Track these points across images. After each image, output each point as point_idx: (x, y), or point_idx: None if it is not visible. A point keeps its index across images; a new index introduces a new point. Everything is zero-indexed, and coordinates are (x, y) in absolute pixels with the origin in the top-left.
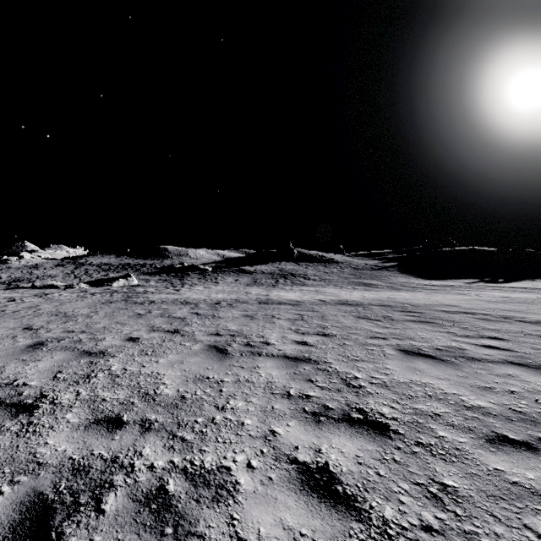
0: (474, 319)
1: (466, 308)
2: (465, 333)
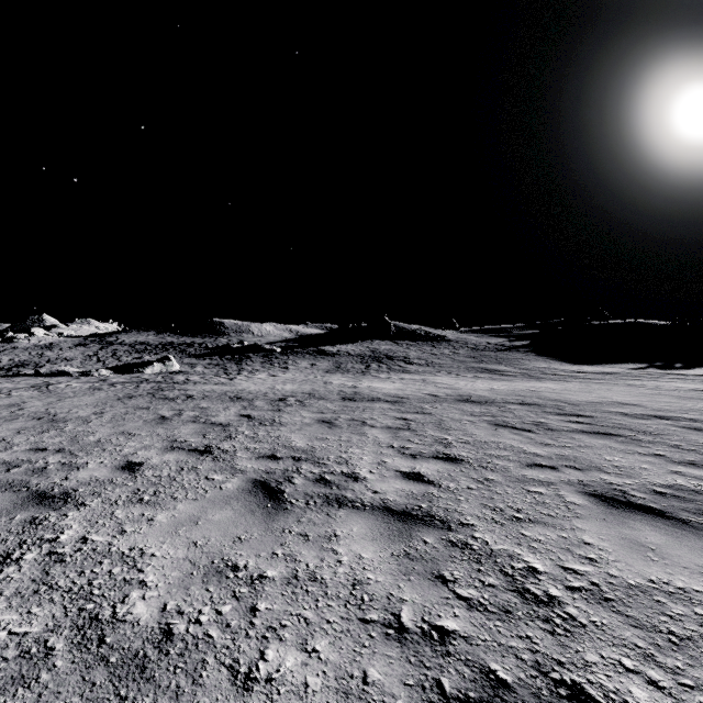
0: (682, 430)
1: (654, 408)
2: (684, 457)
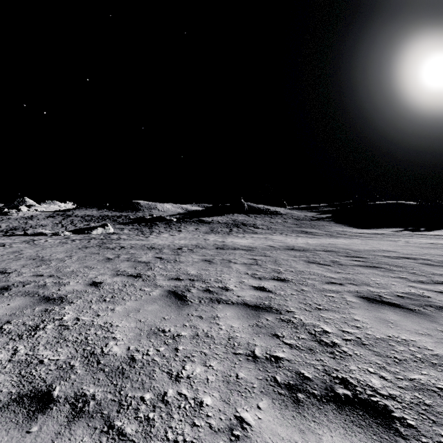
0: (418, 264)
1: (404, 253)
2: (417, 278)
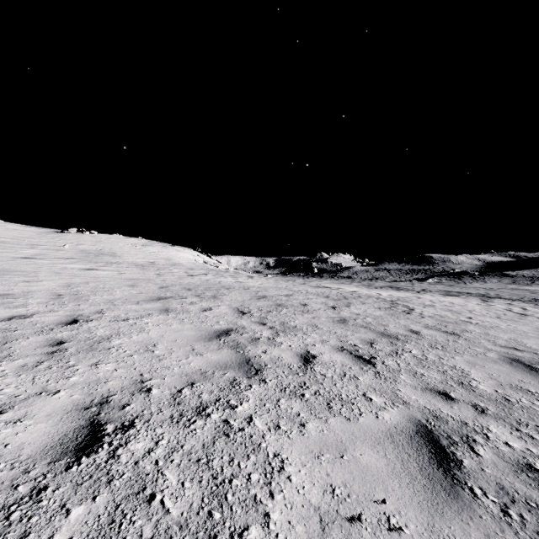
0: None
1: None
2: None
